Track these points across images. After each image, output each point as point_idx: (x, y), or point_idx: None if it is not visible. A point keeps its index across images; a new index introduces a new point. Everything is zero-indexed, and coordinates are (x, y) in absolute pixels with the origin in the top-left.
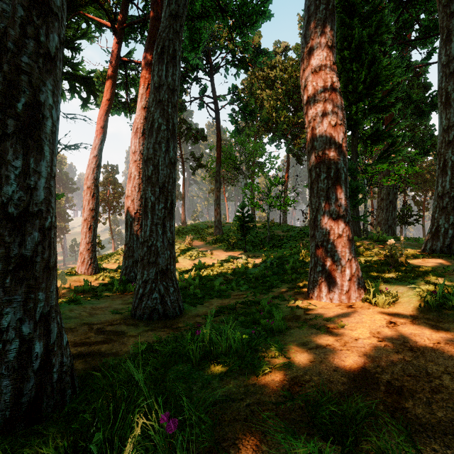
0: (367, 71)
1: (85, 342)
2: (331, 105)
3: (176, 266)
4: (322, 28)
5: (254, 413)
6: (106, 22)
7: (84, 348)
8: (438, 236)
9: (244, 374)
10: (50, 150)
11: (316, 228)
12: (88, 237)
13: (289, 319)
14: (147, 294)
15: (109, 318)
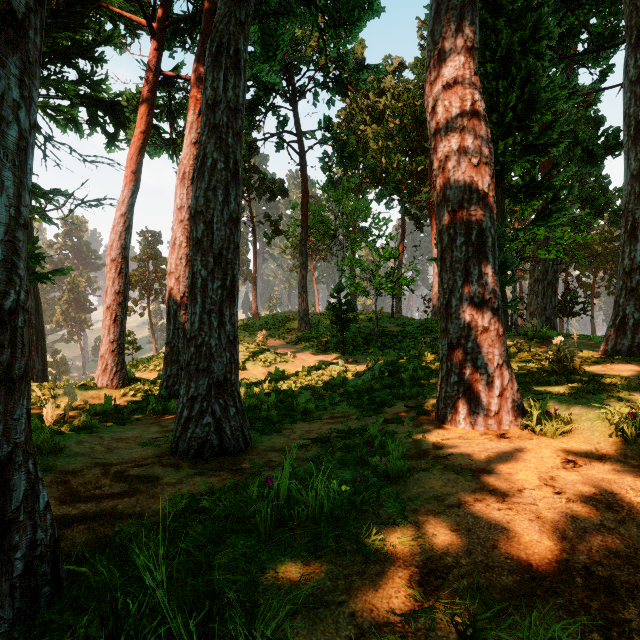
0: (518, 93)
1: (94, 496)
2: (472, 134)
3: (242, 375)
4: (458, 20)
5: (363, 633)
6: (139, 19)
7: (91, 505)
8: (624, 331)
9: (344, 554)
10: (15, 177)
11: (450, 319)
12: (112, 333)
13: (411, 456)
14: (195, 418)
15: (137, 454)
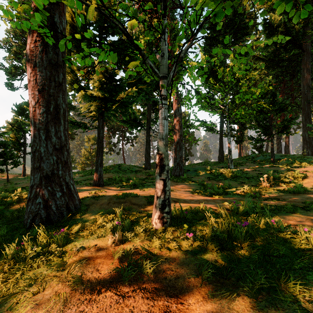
0: None
1: None
2: None
3: None
4: None
5: None
6: None
7: None
8: None
9: None
10: None
11: None
12: None
13: None
14: None
15: None
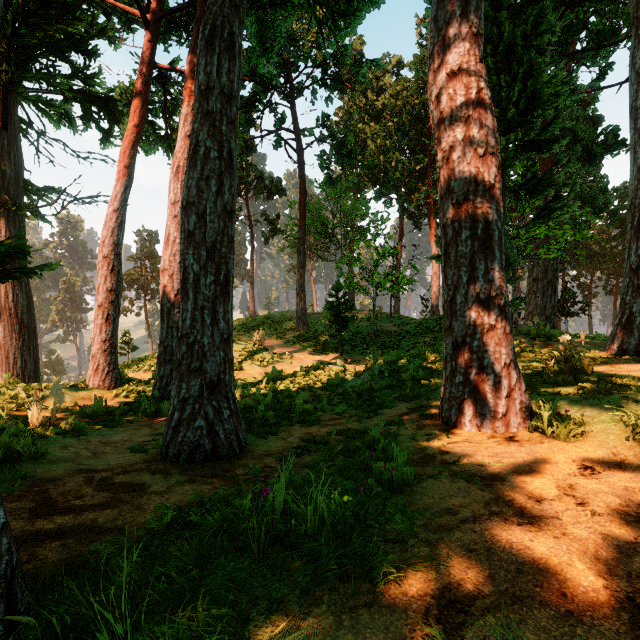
0: (520, 87)
1: (73, 507)
2: (478, 123)
3: (239, 375)
4: (463, 4)
5: None
6: (133, 9)
7: (69, 518)
8: (631, 329)
9: (348, 580)
10: None
11: (454, 316)
12: (104, 332)
13: (416, 462)
14: (187, 421)
15: (124, 460)
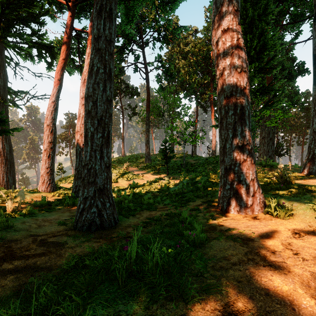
0: (257, 40)
1: (24, 255)
2: (237, 56)
3: (116, 185)
4: None
5: None
6: (62, 0)
7: (21, 262)
8: (313, 162)
9: (171, 299)
10: None
11: (225, 154)
12: (47, 163)
13: (206, 230)
14: (87, 209)
15: (54, 229)
